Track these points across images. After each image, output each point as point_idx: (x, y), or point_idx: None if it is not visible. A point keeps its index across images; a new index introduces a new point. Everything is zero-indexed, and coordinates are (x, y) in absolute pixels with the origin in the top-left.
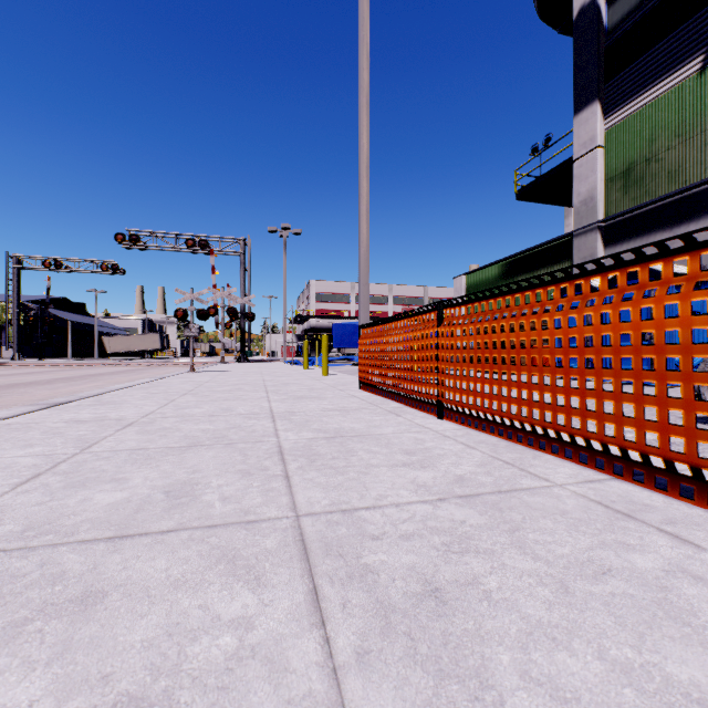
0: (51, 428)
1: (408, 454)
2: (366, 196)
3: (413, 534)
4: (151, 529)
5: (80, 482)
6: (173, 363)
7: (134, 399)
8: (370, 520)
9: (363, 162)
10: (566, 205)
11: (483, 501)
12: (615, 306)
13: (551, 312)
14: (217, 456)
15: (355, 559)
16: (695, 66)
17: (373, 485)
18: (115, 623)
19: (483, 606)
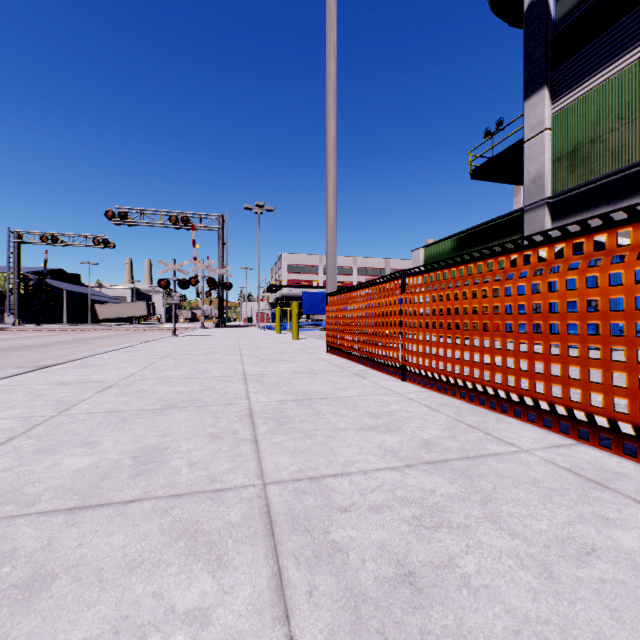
0: (35, 390)
1: (374, 417)
2: (333, 174)
3: (382, 506)
4: (114, 498)
5: (51, 446)
6: (157, 328)
7: (117, 362)
8: (337, 489)
9: (330, 142)
10: (516, 183)
11: (452, 468)
12: (581, 273)
13: (514, 279)
14: (189, 418)
15: (323, 535)
16: (637, 54)
17: (340, 449)
18: (58, 615)
19: (463, 595)
